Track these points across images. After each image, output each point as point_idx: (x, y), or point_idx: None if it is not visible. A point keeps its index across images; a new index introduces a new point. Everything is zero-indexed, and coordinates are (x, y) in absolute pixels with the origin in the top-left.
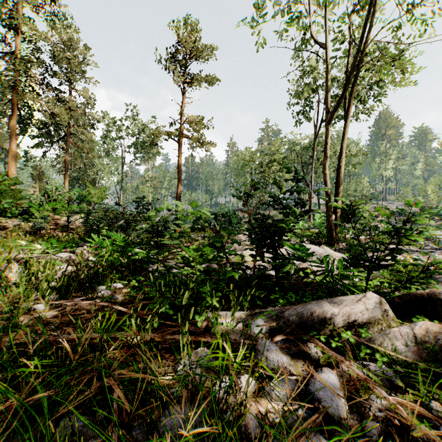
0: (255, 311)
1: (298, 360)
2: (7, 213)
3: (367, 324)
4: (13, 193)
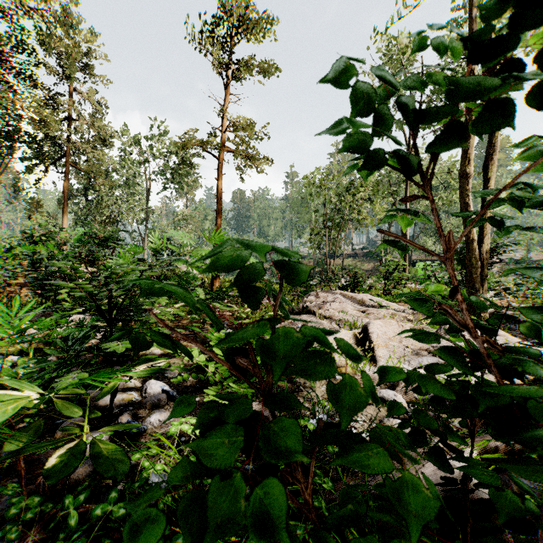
0: None
1: None
2: None
3: None
4: None
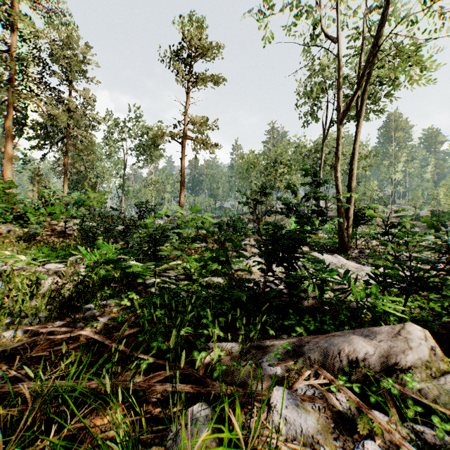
0: (267, 343)
1: (326, 420)
2: (0, 218)
3: (412, 368)
4: (8, 197)
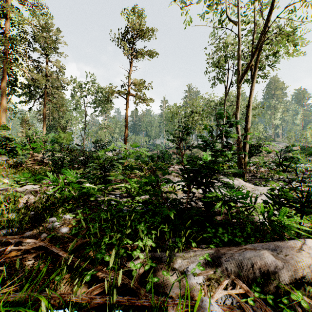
0: (190, 254)
1: None
2: None
3: None
4: (2, 136)
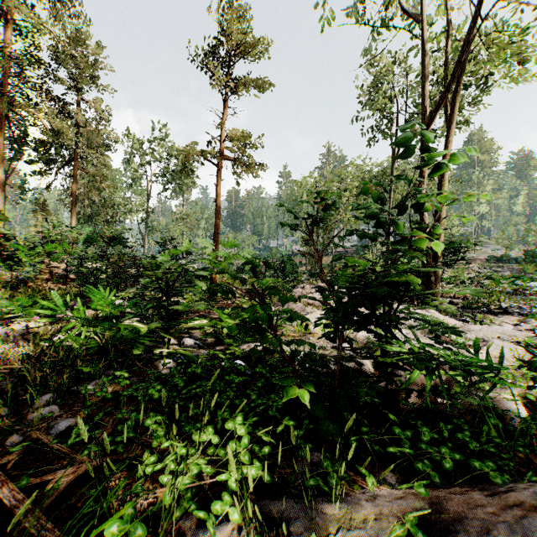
0: (364, 509)
1: None
2: None
3: None
4: None
